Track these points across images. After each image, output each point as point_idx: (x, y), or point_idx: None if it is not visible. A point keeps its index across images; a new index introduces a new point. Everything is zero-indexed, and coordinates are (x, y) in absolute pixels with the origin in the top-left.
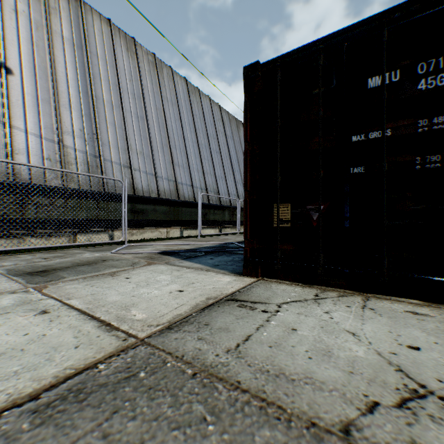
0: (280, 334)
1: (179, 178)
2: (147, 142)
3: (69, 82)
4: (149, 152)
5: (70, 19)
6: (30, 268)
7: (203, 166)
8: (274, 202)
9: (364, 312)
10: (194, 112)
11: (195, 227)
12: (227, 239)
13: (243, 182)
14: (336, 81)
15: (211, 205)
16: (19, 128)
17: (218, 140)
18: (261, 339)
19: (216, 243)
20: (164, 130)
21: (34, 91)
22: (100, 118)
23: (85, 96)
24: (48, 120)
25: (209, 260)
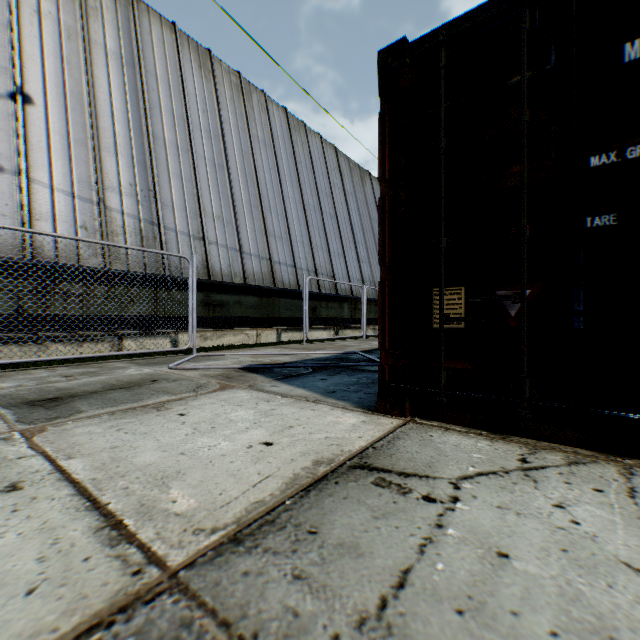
0: (475, 569)
1: (275, 255)
2: (228, 202)
3: (114, 114)
4: (231, 216)
5: (117, 24)
6: (37, 394)
7: (311, 237)
8: (434, 286)
9: (639, 507)
10: (298, 158)
11: (299, 327)
12: (347, 346)
13: (370, 260)
14: (555, 57)
15: (323, 295)
16: (41, 183)
17: (334, 199)
18: (435, 584)
19: (330, 353)
20: (254, 185)
21: (63, 128)
22: (160, 168)
23: (138, 135)
24: (84, 170)
25: (320, 382)
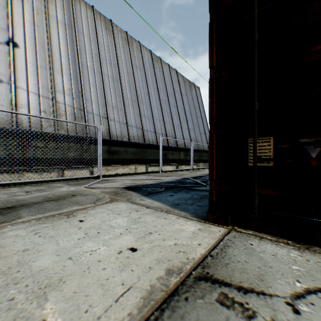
0: None
1: (145, 126)
2: (120, 99)
3: (61, 53)
4: (122, 106)
5: (63, 6)
6: (3, 203)
7: (164, 117)
8: (248, 136)
9: None
10: (157, 76)
11: (157, 164)
12: (183, 175)
13: (194, 129)
14: None
15: (170, 147)
16: (22, 88)
17: (175, 97)
18: None
19: (174, 178)
20: (134, 90)
21: (34, 60)
22: (85, 81)
23: (73, 64)
24: (45, 82)
25: (169, 197)
